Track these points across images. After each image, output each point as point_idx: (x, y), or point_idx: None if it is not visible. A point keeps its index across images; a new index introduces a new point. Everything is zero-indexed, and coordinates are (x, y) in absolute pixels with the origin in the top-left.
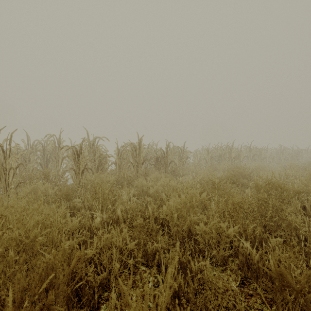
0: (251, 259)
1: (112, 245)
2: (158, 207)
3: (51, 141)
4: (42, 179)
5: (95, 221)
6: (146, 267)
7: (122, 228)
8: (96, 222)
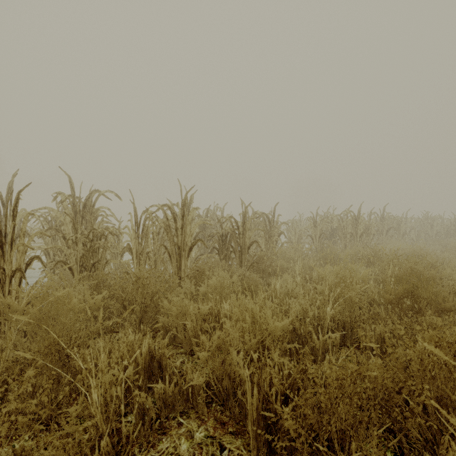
0: None
1: None
2: None
3: None
4: None
5: None
6: None
7: None
8: None
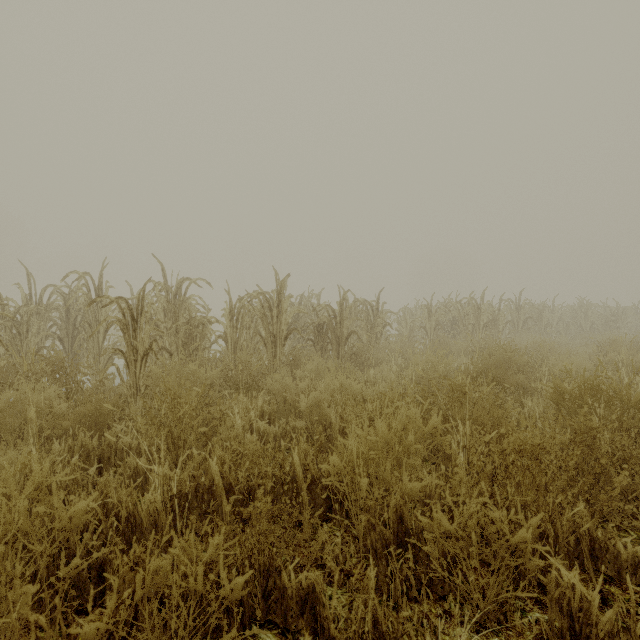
0: (587, 624)
1: (174, 591)
2: (319, 448)
3: (81, 288)
4: (47, 374)
5: (148, 497)
6: (280, 639)
7: (222, 511)
8: (151, 499)
